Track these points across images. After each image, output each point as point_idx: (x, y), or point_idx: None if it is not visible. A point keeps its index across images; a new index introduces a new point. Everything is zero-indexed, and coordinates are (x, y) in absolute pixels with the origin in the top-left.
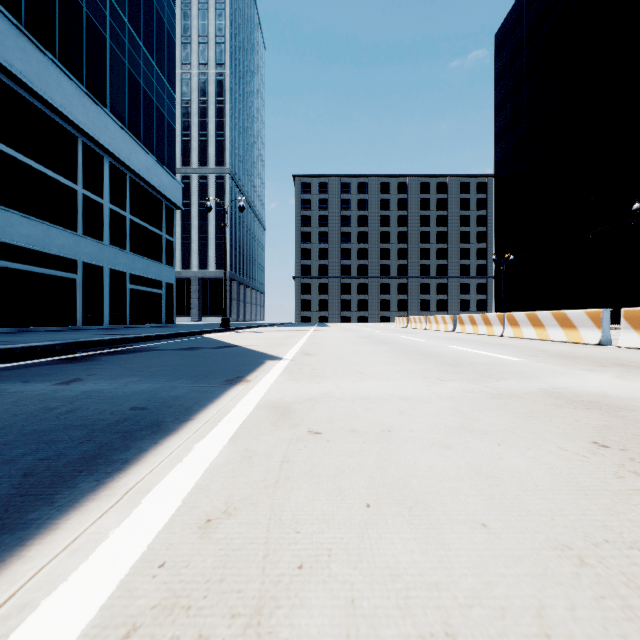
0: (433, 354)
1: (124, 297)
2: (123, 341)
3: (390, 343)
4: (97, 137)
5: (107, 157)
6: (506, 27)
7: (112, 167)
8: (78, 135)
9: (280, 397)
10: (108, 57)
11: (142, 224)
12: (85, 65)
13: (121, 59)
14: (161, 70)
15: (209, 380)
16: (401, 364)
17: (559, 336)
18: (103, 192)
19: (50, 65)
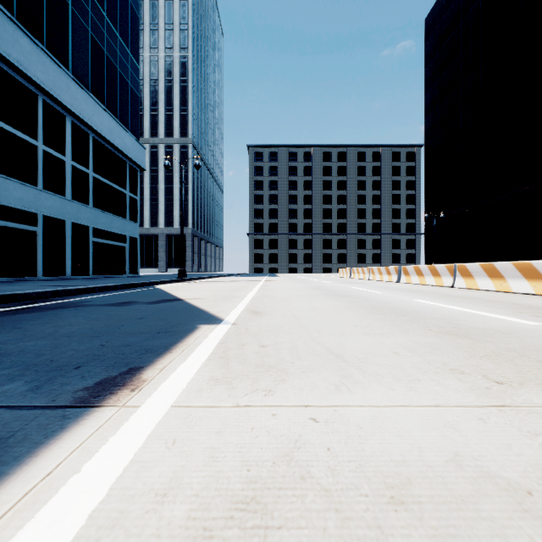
0: (410, 313)
1: (87, 249)
2: (57, 294)
3: (346, 296)
4: (58, 96)
5: (69, 117)
6: (435, 12)
7: (74, 126)
8: (38, 93)
9: (163, 485)
10: (70, 22)
11: (105, 182)
12: (46, 26)
13: (84, 26)
14: (125, 41)
15: (67, 382)
16: (386, 333)
17: (524, 288)
18: (65, 149)
19: (5, 20)
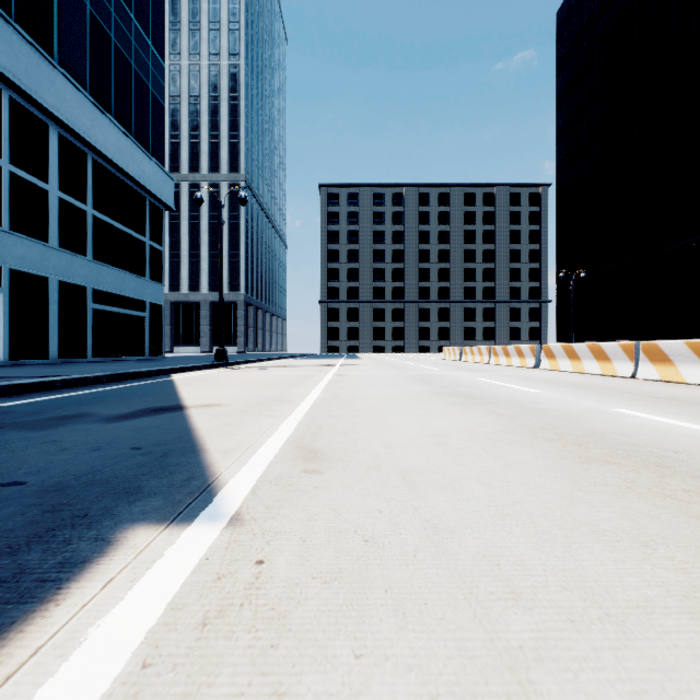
0: (667, 456)
1: (84, 320)
2: None
3: (480, 398)
4: (34, 93)
5: (54, 126)
6: (571, 1)
7: (63, 141)
8: (2, 86)
9: None
10: None
11: (113, 224)
12: None
13: None
14: (143, 27)
15: None
16: None
17: None
18: (47, 174)
19: None
